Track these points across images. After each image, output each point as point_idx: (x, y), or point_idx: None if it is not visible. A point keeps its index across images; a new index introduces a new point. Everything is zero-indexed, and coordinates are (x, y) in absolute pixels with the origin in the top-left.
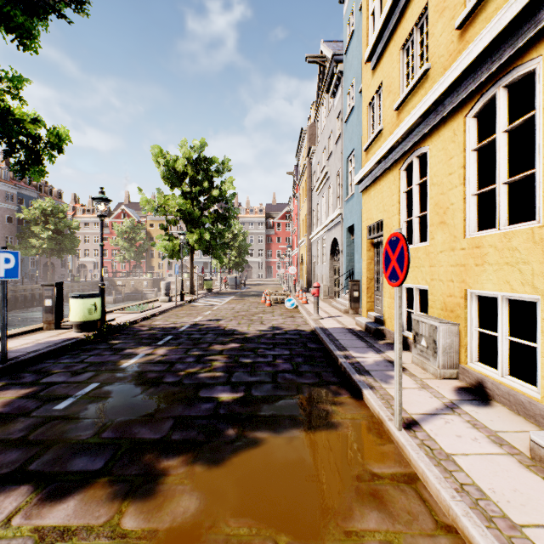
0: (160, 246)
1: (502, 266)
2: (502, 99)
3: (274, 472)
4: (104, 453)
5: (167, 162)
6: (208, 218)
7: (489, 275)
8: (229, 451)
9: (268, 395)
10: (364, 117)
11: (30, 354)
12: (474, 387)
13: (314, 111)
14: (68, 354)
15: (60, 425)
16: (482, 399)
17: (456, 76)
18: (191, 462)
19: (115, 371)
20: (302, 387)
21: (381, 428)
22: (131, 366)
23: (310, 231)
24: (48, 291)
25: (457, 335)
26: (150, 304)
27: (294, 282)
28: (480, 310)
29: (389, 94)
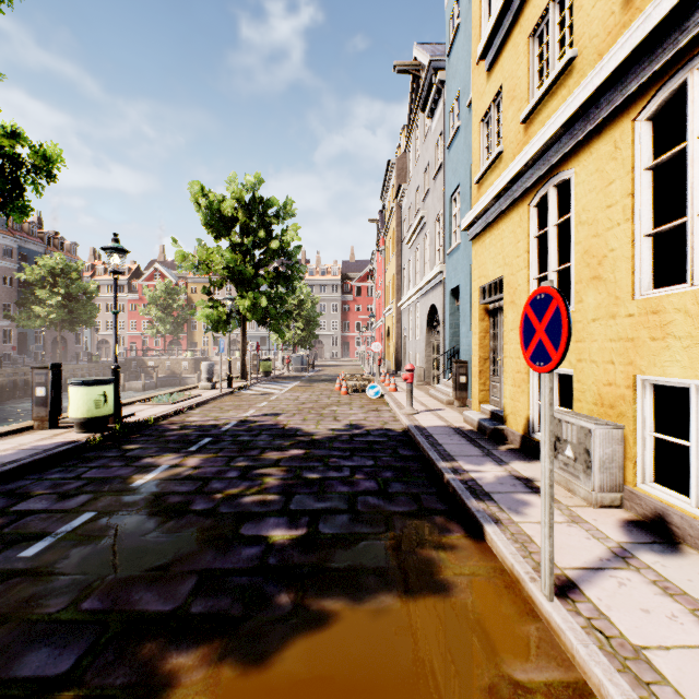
0: (200, 315)
1: (698, 340)
2: (698, 88)
3: (351, 679)
4: (79, 640)
5: (209, 204)
6: (265, 279)
7: (675, 355)
8: (280, 637)
9: (342, 533)
10: (475, 138)
11: (4, 467)
12: (650, 521)
13: (405, 138)
14: (61, 465)
15: (21, 586)
16: (666, 542)
17: (623, 57)
18: (217, 659)
19: (122, 493)
20: (393, 518)
21: (517, 593)
22: (146, 485)
23: (400, 296)
24: (41, 376)
25: (621, 442)
26: (186, 393)
27: (379, 363)
28: (656, 406)
29: (513, 102)
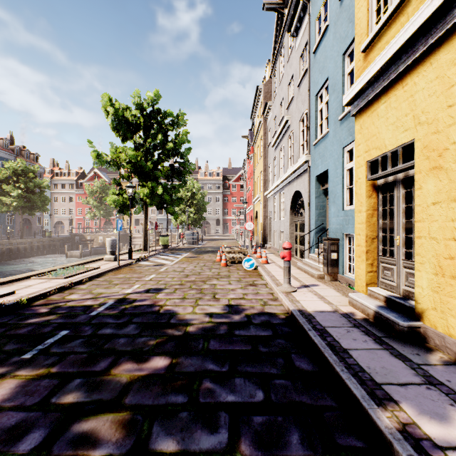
0: (108, 200)
1: None
2: None
3: None
4: None
5: (115, 111)
6: (161, 172)
7: None
8: None
9: None
10: (360, 6)
11: None
12: None
13: (271, 66)
14: None
15: None
16: None
17: None
18: None
19: None
20: None
21: None
22: None
23: (266, 188)
24: None
25: None
26: (90, 264)
27: (251, 238)
28: None
29: None
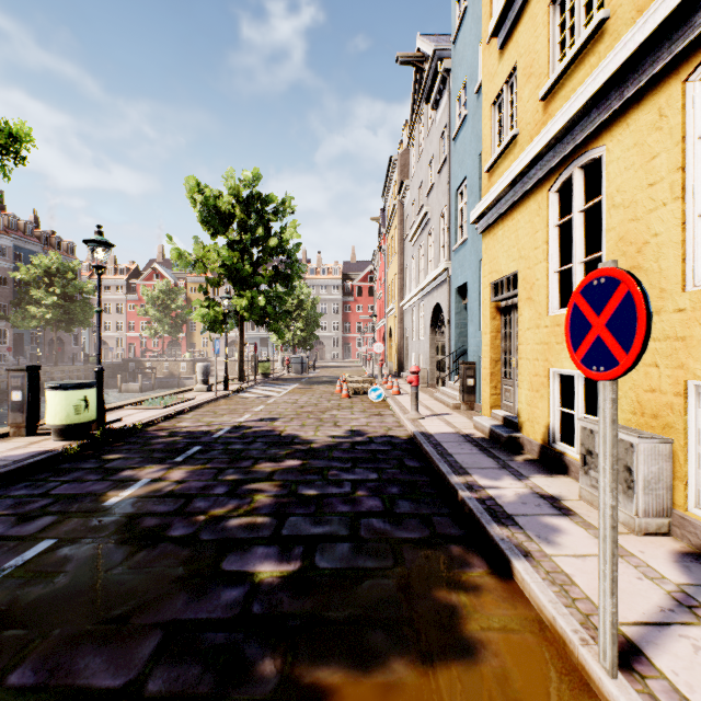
0: (196, 314)
1: None
2: None
3: None
4: None
5: (205, 200)
6: (263, 277)
7: None
8: None
9: (343, 568)
10: (485, 123)
11: None
12: None
13: (408, 133)
14: (30, 479)
15: None
16: None
17: (676, 3)
18: None
19: (91, 514)
20: (401, 548)
21: (564, 657)
22: (121, 504)
23: (402, 295)
24: (17, 380)
25: (670, 459)
26: (180, 396)
27: (381, 364)
28: None
29: (530, 79)
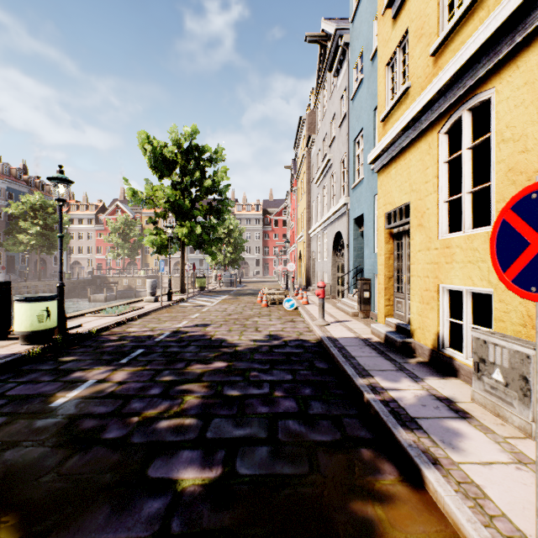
0: (146, 240)
1: None
2: None
3: None
4: None
5: (154, 149)
6: (200, 211)
7: None
8: None
9: (261, 475)
10: (380, 81)
11: None
12: None
13: (314, 97)
14: None
15: None
16: None
17: None
18: None
19: (37, 416)
20: (316, 452)
21: None
22: (65, 405)
23: (309, 226)
24: None
25: None
26: (132, 305)
27: (293, 280)
28: None
29: (421, 39)
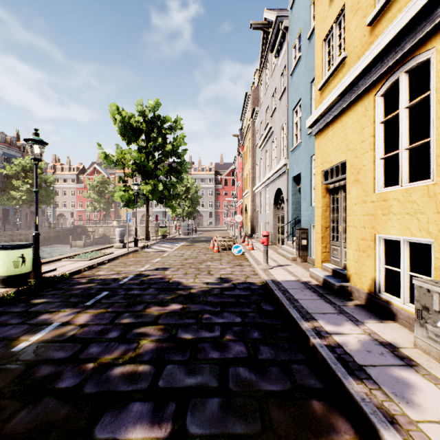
0: (116, 196)
1: None
2: None
3: None
4: None
5: (122, 119)
6: (161, 171)
7: None
8: None
9: (212, 434)
10: (318, 55)
11: None
12: None
13: (258, 76)
14: None
15: None
16: None
17: None
18: None
19: None
20: (267, 405)
21: None
22: (26, 349)
23: (254, 184)
24: None
25: None
26: (103, 251)
27: (240, 229)
28: None
29: (357, 12)
